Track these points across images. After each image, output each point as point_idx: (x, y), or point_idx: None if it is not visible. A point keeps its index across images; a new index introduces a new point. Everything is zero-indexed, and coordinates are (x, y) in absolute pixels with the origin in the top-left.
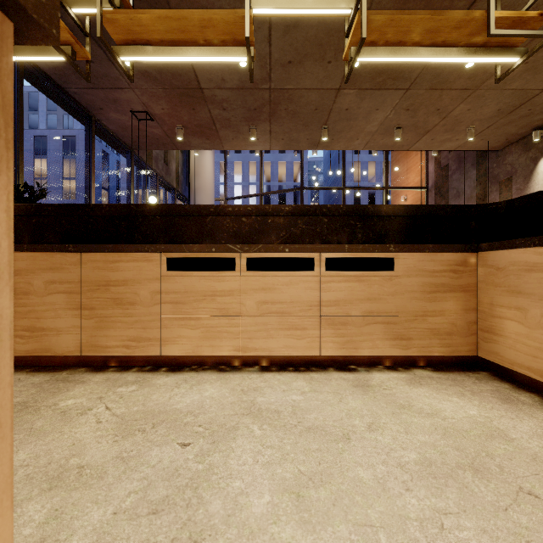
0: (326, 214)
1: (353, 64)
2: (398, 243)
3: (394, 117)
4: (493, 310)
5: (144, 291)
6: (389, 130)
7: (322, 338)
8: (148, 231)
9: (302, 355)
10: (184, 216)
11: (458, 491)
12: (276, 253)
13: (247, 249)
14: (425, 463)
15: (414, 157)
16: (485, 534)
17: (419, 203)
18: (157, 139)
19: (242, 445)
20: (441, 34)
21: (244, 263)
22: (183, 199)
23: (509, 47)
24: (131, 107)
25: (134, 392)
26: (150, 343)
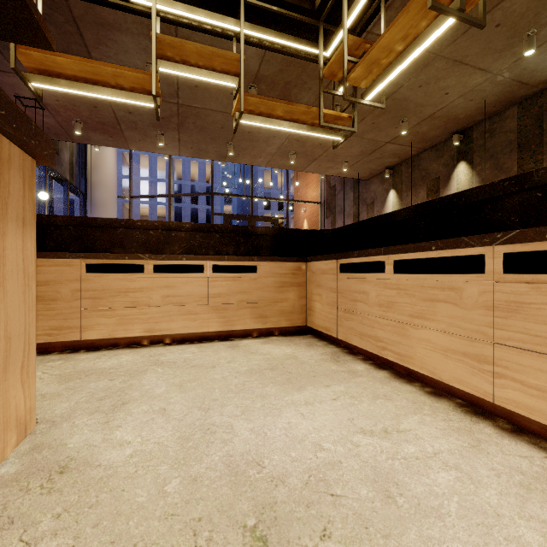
0: (218, 231)
1: (238, 124)
2: (269, 254)
3: (289, 144)
4: (312, 297)
5: (65, 290)
6: (285, 153)
7: (210, 320)
8: (61, 238)
9: (196, 333)
10: (97, 227)
11: (259, 375)
12: (176, 261)
13: (154, 257)
14: (250, 370)
15: (311, 175)
16: (261, 384)
17: (315, 215)
18: (47, 128)
19: (150, 376)
20: (295, 115)
21: (152, 268)
22: (78, 193)
23: (336, 131)
24: (15, 91)
25: (62, 364)
26: (71, 330)
